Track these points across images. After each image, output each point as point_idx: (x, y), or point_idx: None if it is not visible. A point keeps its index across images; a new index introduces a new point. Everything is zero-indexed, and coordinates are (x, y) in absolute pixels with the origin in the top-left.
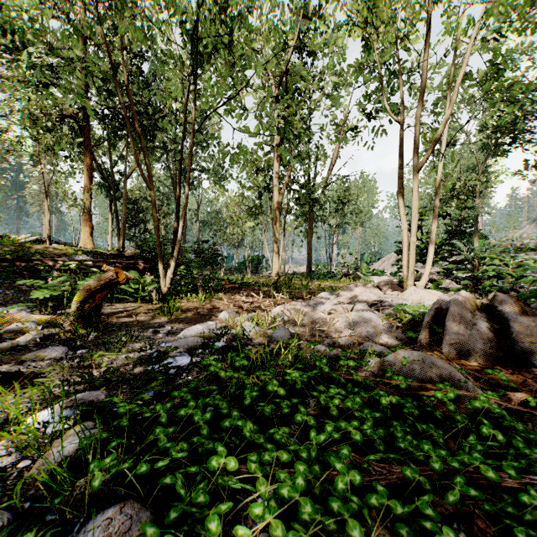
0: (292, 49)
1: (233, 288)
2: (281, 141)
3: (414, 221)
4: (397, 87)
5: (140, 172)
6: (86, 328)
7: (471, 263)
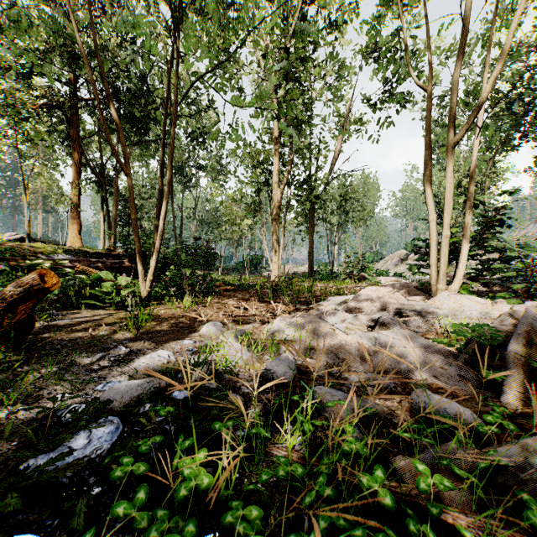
0: (293, 31)
1: (228, 290)
2: (281, 130)
3: (448, 210)
4: (404, 75)
5: (114, 154)
6: (13, 351)
7: (522, 261)
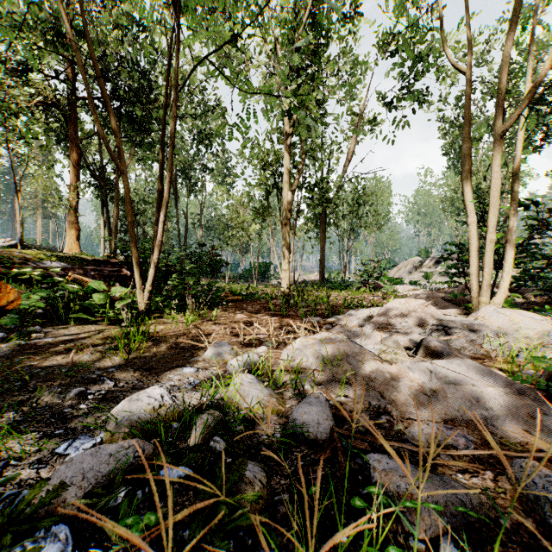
0: (305, 21)
1: (236, 300)
2: (292, 129)
3: (494, 210)
4: (422, 71)
5: (107, 148)
6: None
7: None
